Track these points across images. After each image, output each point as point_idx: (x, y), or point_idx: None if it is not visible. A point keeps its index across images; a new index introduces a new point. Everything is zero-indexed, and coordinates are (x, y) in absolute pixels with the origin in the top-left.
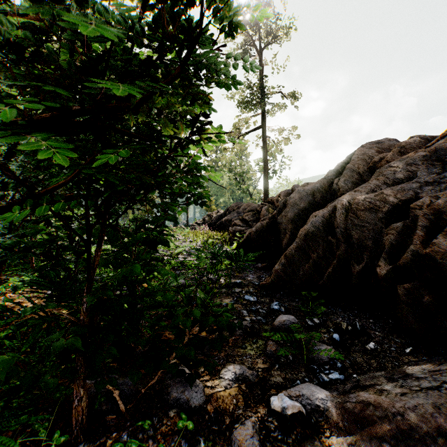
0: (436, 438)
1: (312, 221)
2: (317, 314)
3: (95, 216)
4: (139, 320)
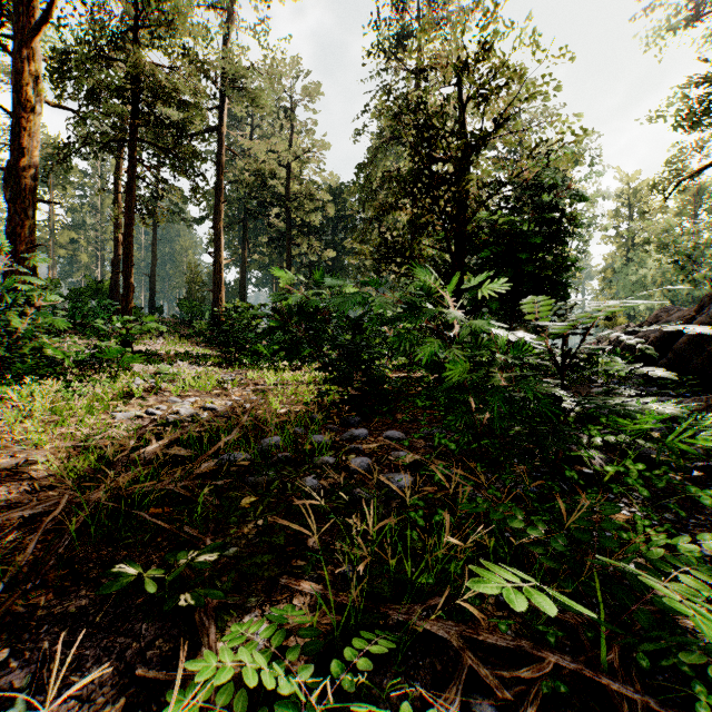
0: (687, 400)
1: (710, 312)
2: (689, 394)
3: (498, 314)
4: (528, 356)
